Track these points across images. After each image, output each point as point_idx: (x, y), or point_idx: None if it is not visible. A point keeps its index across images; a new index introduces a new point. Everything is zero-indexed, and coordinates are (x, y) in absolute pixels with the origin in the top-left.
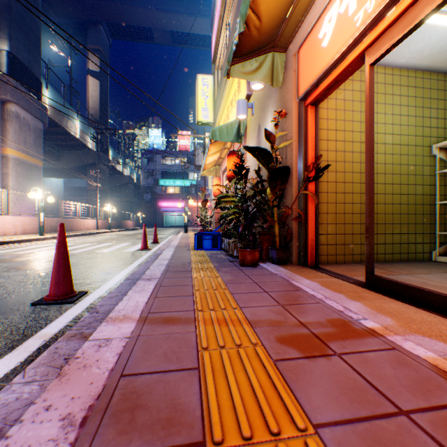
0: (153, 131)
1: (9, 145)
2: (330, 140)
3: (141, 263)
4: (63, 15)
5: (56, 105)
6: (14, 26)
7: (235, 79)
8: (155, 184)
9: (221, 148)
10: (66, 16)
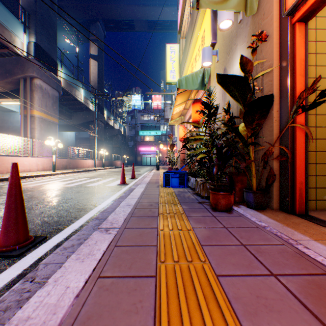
0: (134, 96)
1: (35, 108)
2: (319, 66)
3: (115, 199)
4: (73, 17)
5: (67, 79)
6: (38, 25)
7: (198, 36)
8: (136, 134)
9: (186, 99)
10: (75, 18)
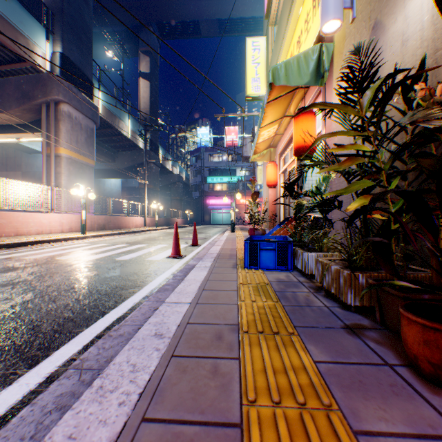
0: (201, 129)
1: (61, 145)
2: None
3: (151, 292)
4: (117, 23)
5: (108, 106)
6: (66, 28)
7: None
8: (202, 181)
9: (281, 113)
10: (120, 23)
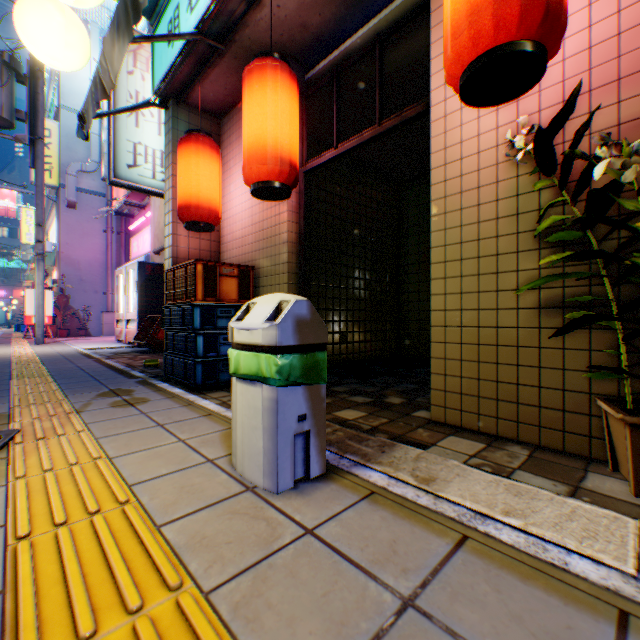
0: None
1: None
2: None
3: None
4: None
5: None
6: None
7: None
8: None
9: None
10: None
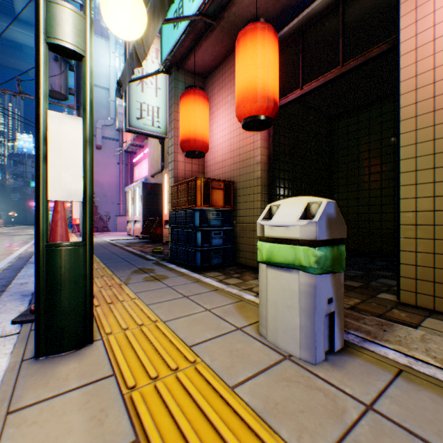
0: (23, 136)
1: None
2: None
3: None
4: None
5: None
6: None
7: None
8: (26, 185)
9: None
10: None
